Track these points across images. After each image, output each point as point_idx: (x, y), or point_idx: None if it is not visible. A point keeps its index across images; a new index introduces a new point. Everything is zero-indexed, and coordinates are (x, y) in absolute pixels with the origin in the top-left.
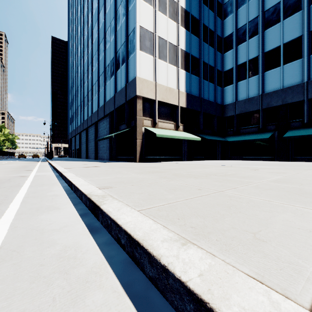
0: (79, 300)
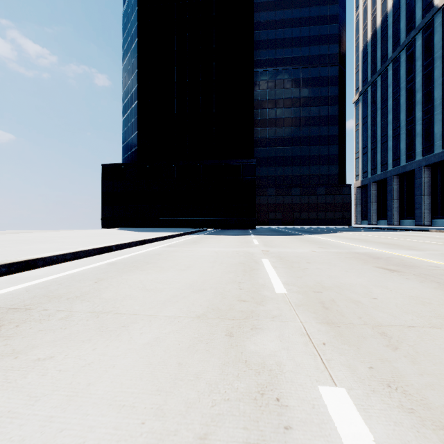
0: (98, 257)
